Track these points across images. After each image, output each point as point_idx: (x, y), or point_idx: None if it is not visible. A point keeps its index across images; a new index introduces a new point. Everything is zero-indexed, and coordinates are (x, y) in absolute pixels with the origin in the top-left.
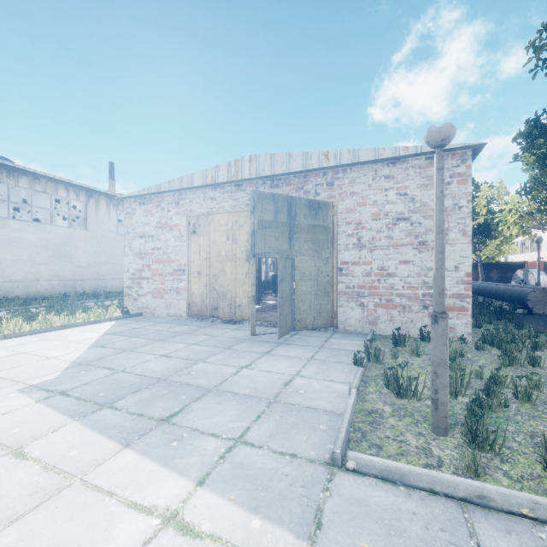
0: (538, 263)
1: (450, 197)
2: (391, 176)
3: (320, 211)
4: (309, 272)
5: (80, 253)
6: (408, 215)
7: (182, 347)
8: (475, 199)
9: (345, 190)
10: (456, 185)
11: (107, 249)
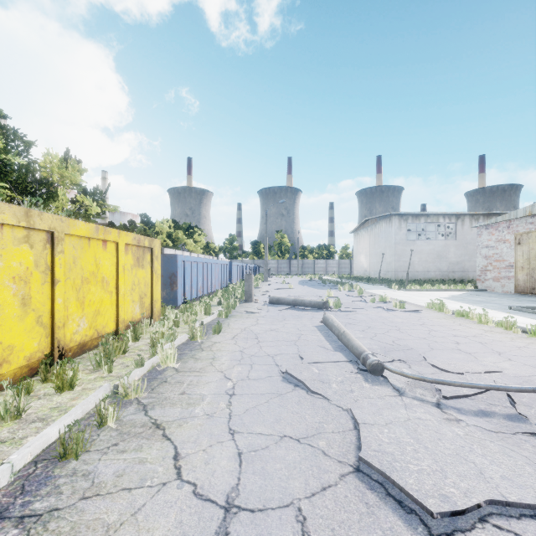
0: None
1: None
2: None
3: None
4: None
5: (451, 255)
6: None
7: (495, 298)
8: None
9: None
10: None
11: (469, 251)
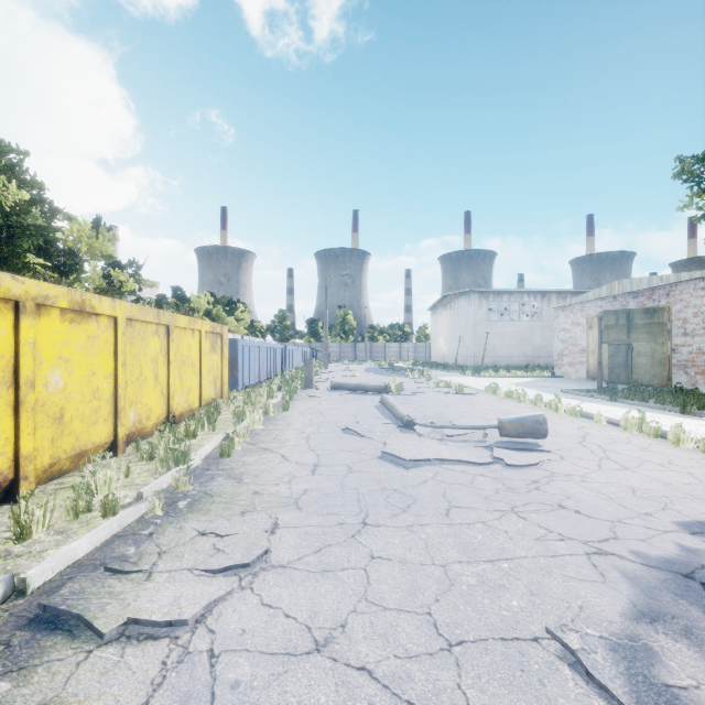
0: None
1: None
2: (704, 288)
3: (655, 314)
4: (645, 351)
5: (537, 338)
6: None
7: (562, 384)
8: None
9: (676, 298)
10: None
11: None
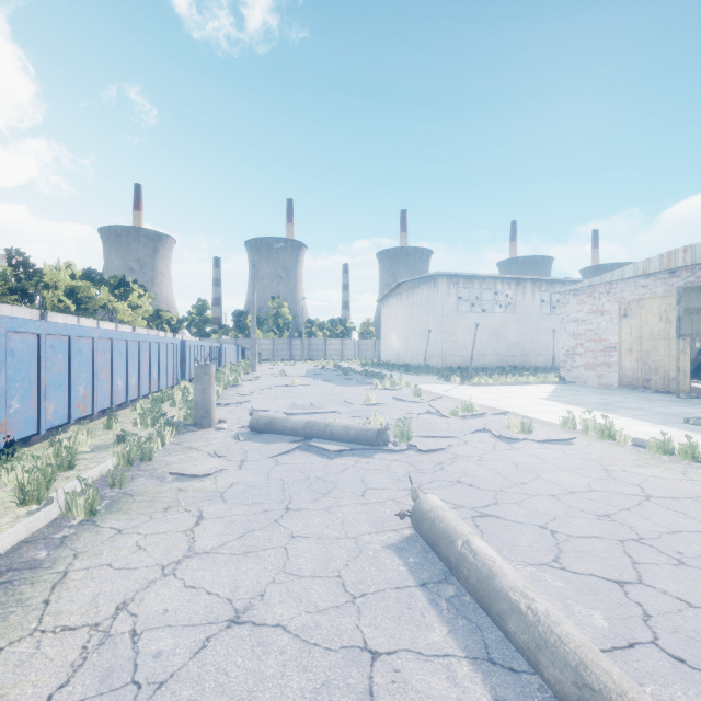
0: None
1: None
2: None
3: None
4: None
5: (511, 333)
6: None
7: (613, 398)
8: None
9: None
10: None
11: (531, 329)
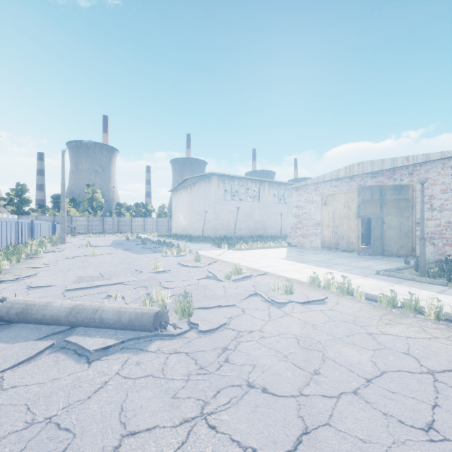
0: None
1: None
2: None
3: (402, 190)
4: (394, 224)
5: (257, 215)
6: None
7: (323, 256)
8: None
9: (421, 176)
10: None
11: (268, 212)
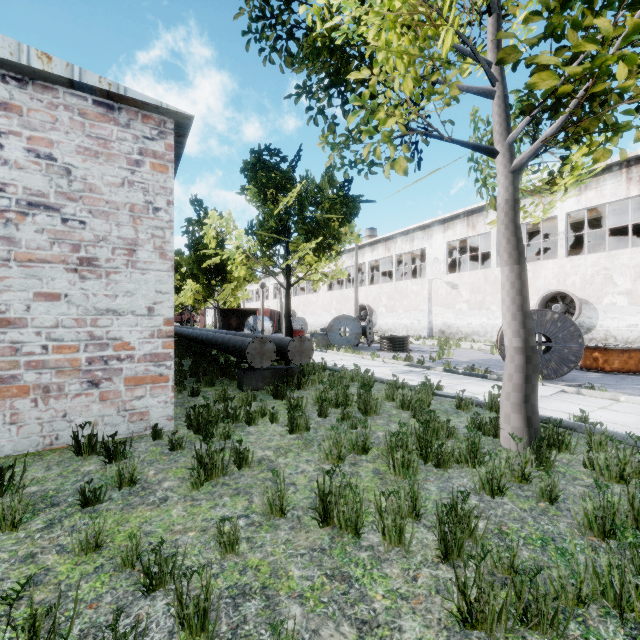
0: (262, 309)
1: (141, 187)
2: (13, 106)
3: None
4: None
5: None
6: (58, 202)
7: None
8: (203, 226)
9: None
10: (151, 170)
11: None
